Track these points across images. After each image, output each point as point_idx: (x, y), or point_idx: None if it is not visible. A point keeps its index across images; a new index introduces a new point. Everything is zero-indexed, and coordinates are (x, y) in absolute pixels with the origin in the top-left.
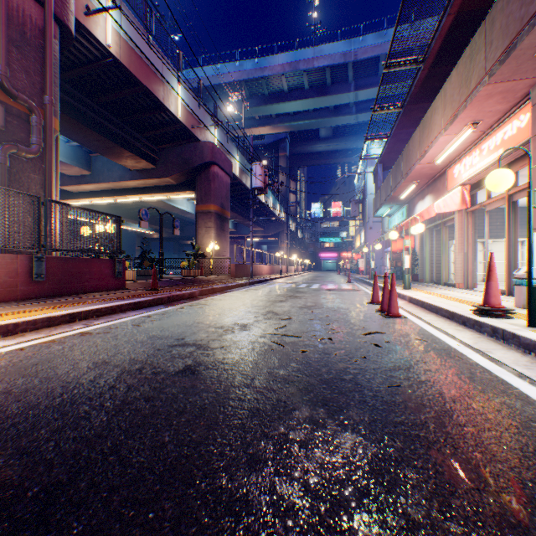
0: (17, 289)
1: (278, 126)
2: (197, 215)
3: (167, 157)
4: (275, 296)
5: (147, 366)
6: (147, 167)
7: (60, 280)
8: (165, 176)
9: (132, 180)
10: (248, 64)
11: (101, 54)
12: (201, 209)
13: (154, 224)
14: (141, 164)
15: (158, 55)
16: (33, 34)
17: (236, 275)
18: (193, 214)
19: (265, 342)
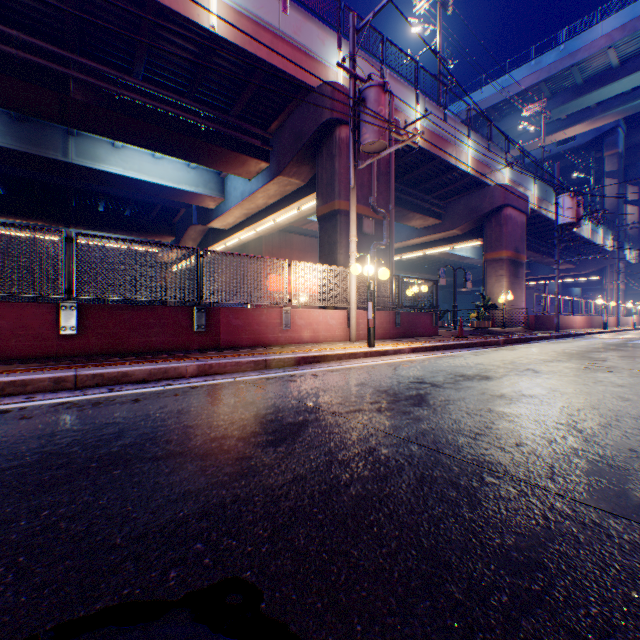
0: (388, 332)
1: (600, 118)
2: (484, 264)
3: (452, 210)
4: (589, 348)
5: (504, 366)
6: (432, 223)
7: (405, 328)
8: (450, 229)
9: (418, 238)
10: (548, 57)
11: (408, 148)
12: (489, 257)
13: (425, 273)
14: (426, 222)
15: (450, 124)
16: (382, 167)
17: (534, 328)
18: (472, 259)
19: (577, 367)
